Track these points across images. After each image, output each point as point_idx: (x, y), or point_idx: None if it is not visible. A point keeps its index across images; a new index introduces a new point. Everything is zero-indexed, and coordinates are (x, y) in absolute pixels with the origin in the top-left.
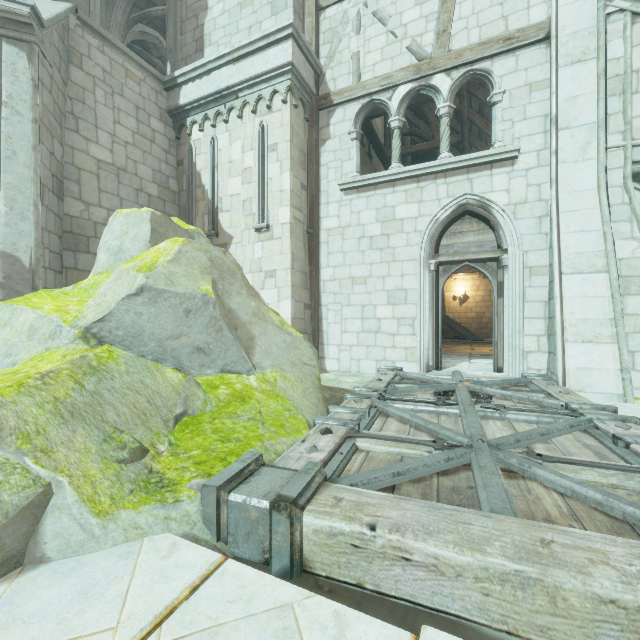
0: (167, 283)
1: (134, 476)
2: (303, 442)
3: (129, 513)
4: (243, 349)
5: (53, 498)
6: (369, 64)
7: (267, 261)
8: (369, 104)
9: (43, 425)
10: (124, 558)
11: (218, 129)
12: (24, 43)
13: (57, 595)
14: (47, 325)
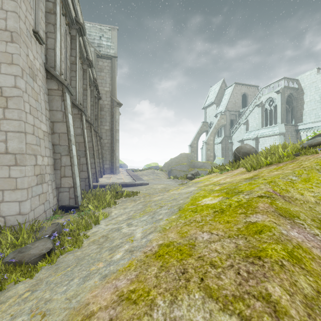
0: None
1: None
2: None
3: None
4: None
5: None
6: None
7: None
8: None
9: None
10: None
11: (307, 133)
12: (283, 135)
13: None
14: None
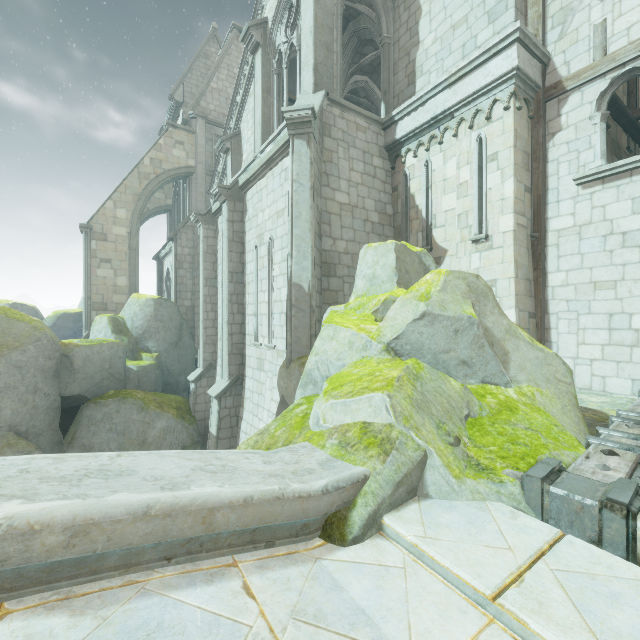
0: (440, 309)
1: (461, 456)
2: (587, 458)
3: (471, 481)
4: (500, 364)
5: (428, 459)
6: (620, 30)
7: (485, 271)
8: (620, 77)
9: (410, 412)
10: (480, 510)
11: (431, 152)
12: (305, 135)
13: (453, 519)
14: (359, 340)
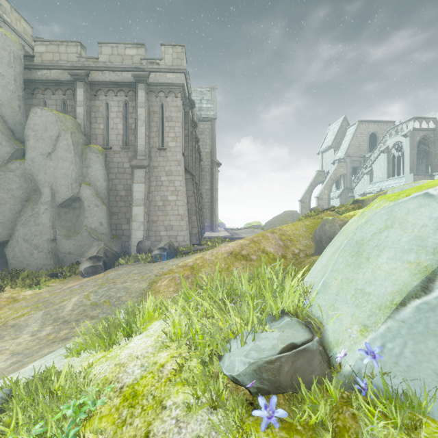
0: None
1: None
2: None
3: None
4: None
5: None
6: None
7: None
8: None
9: None
10: None
11: None
12: None
13: None
14: None
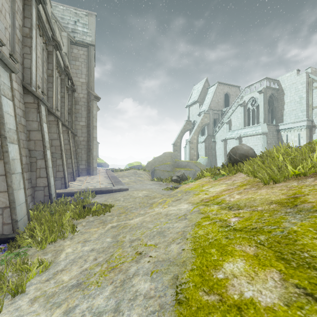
0: None
1: None
2: None
3: None
4: None
5: None
6: None
7: None
8: None
9: None
10: None
11: (288, 133)
12: (265, 134)
13: None
14: None
